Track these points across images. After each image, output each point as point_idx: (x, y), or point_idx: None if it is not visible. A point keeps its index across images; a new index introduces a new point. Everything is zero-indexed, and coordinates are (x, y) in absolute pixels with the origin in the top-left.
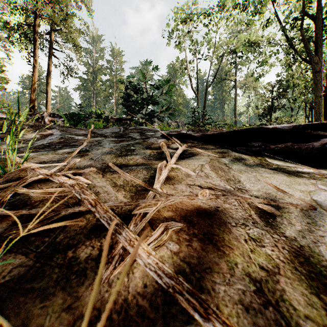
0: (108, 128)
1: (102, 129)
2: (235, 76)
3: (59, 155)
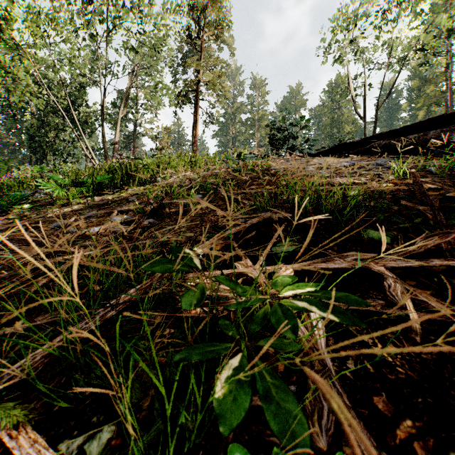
0: None
1: None
2: (448, 73)
3: None
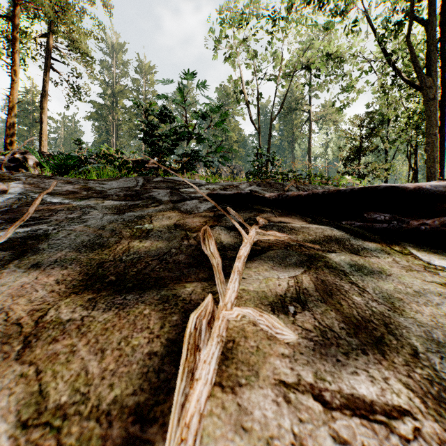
0: (117, 180)
1: (107, 180)
2: (310, 105)
3: None
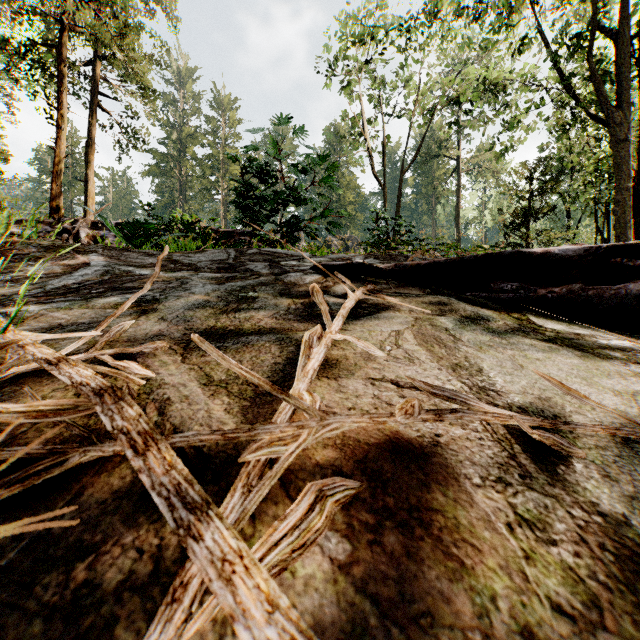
0: (204, 252)
1: (192, 253)
2: (458, 149)
3: (94, 309)
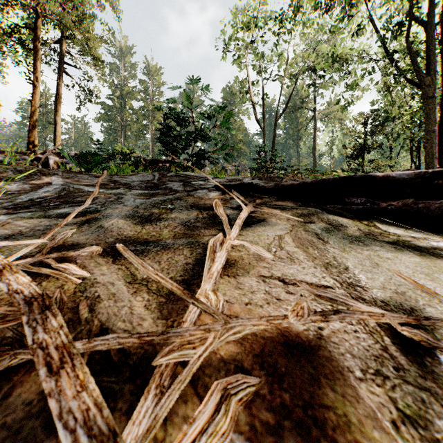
0: (136, 174)
1: (128, 175)
2: (315, 104)
3: (49, 219)
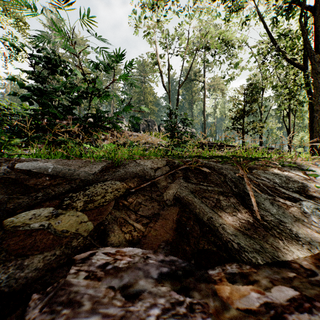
0: None
1: None
2: (204, 78)
3: None
